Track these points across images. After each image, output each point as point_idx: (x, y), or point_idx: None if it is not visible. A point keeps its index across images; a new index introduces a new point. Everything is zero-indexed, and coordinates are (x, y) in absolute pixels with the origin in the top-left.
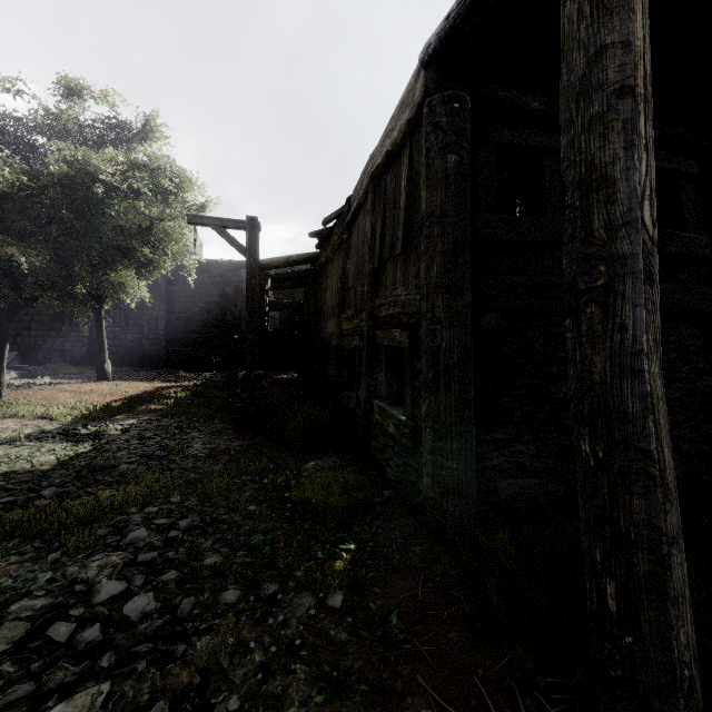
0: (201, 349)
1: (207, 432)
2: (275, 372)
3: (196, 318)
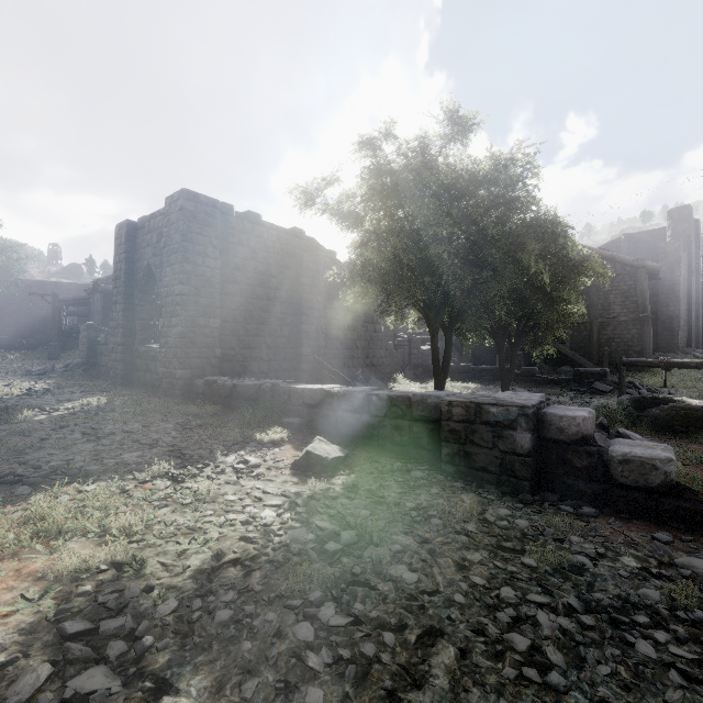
0: (15, 338)
1: (38, 360)
2: (73, 352)
3: (9, 317)
